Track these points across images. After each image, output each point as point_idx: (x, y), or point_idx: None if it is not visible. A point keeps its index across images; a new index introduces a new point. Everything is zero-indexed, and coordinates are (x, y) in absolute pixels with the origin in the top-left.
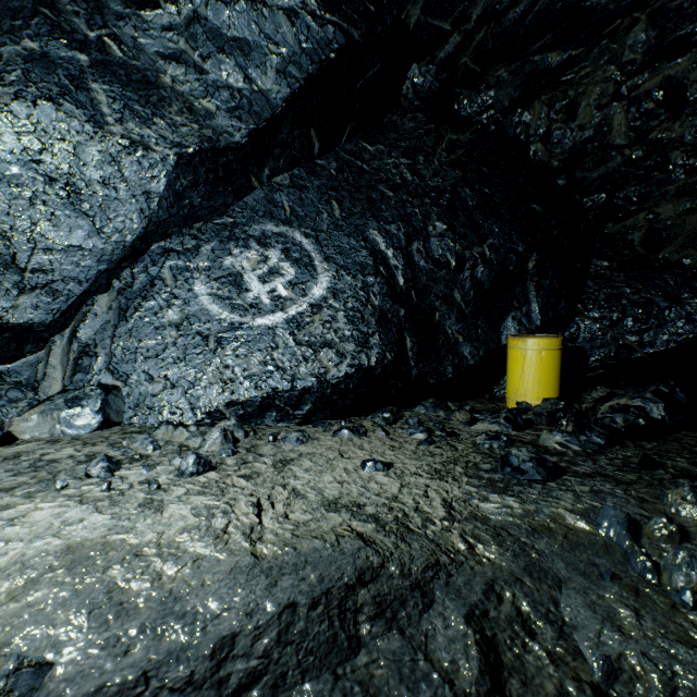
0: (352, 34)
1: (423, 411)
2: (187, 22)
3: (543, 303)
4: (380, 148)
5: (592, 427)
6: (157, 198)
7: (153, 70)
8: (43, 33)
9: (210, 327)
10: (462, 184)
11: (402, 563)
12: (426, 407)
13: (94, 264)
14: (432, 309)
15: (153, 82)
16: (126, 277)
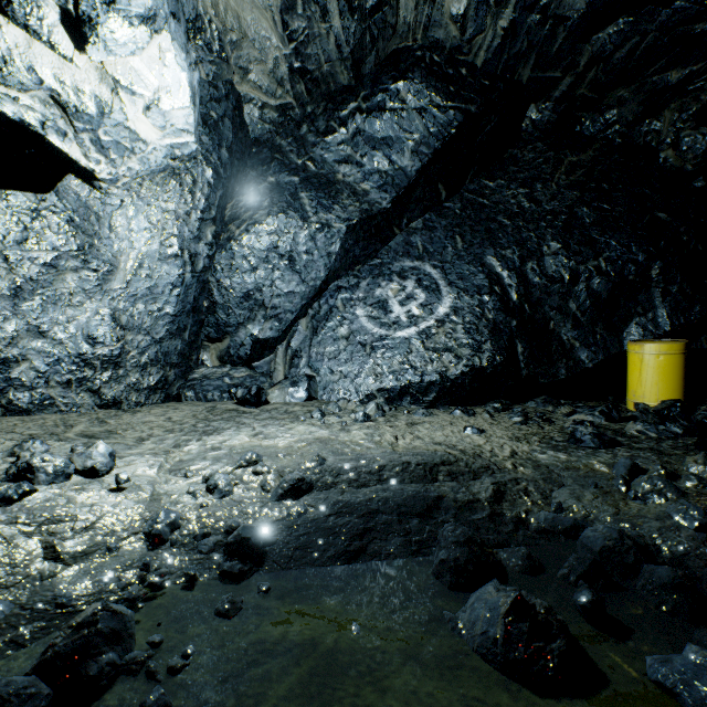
0: (469, 109)
1: (533, 405)
2: (352, 136)
3: (672, 308)
4: (500, 183)
5: (677, 420)
6: (334, 256)
7: (332, 173)
8: (277, 171)
9: (367, 338)
10: (578, 204)
11: (467, 463)
12: (536, 403)
13: (299, 301)
14: (546, 319)
15: (332, 181)
16: (316, 307)
